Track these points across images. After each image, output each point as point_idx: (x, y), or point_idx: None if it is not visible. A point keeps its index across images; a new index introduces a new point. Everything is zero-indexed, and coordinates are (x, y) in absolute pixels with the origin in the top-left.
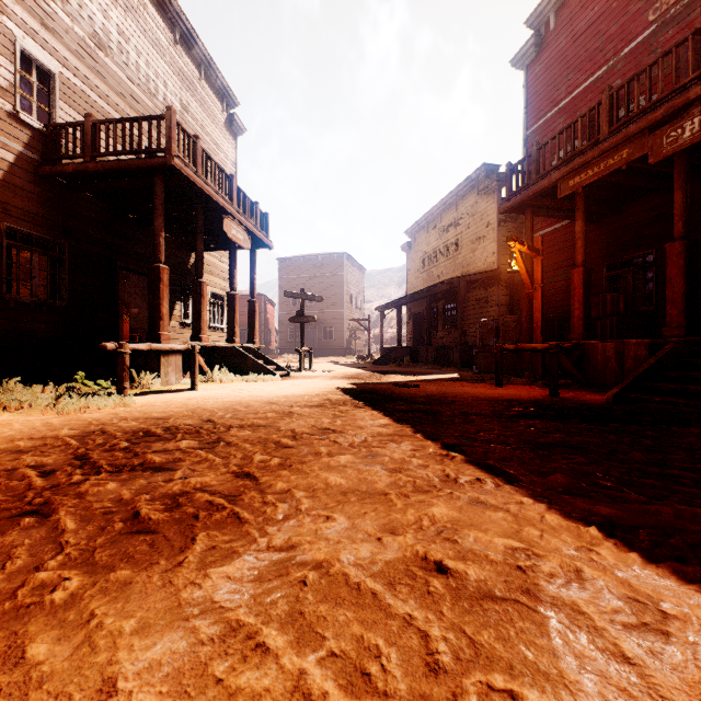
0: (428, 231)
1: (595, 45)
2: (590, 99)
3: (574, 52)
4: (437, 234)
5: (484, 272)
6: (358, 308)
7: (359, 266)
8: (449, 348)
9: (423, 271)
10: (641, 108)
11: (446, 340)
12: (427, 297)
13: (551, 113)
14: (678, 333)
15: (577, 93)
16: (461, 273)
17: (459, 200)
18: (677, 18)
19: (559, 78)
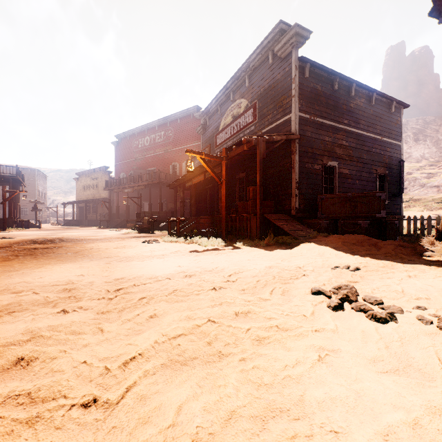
0: (86, 177)
1: (127, 154)
2: (127, 165)
3: (124, 152)
4: (90, 180)
5: (104, 198)
6: (43, 197)
7: (44, 175)
8: (93, 220)
9: (84, 191)
10: (122, 184)
11: (93, 217)
12: (86, 203)
13: (120, 162)
14: (127, 218)
15: (125, 162)
16: (98, 196)
17: (98, 172)
18: (137, 160)
19: (122, 155)
